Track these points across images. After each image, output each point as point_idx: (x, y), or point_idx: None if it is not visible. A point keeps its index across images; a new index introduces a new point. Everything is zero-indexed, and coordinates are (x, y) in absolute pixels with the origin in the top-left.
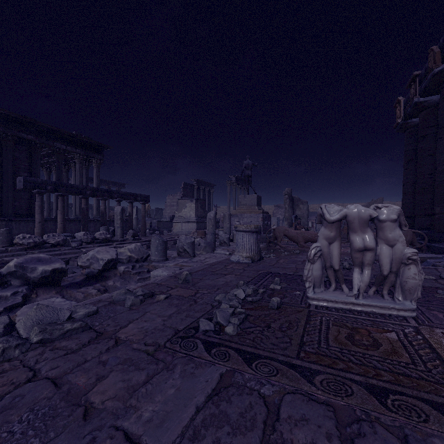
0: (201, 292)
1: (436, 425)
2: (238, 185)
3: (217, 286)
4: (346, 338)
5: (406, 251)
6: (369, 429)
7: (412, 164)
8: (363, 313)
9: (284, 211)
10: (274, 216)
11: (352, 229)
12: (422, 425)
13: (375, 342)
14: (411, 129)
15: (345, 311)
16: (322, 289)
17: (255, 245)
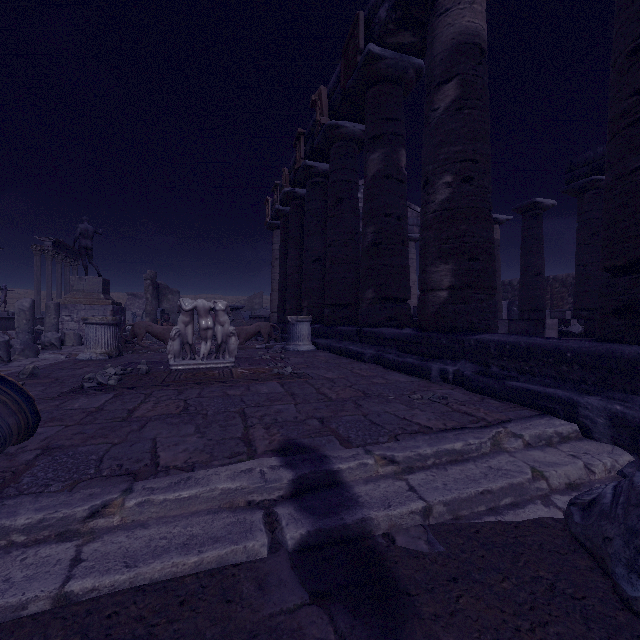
0: (62, 378)
1: (216, 384)
2: (58, 255)
3: (78, 374)
4: (191, 375)
5: (230, 328)
6: (191, 389)
7: (278, 263)
8: (206, 368)
9: (146, 303)
10: (127, 309)
11: (200, 316)
12: (211, 385)
13: (206, 374)
14: (277, 230)
15: (195, 369)
16: (181, 359)
17: (113, 340)
